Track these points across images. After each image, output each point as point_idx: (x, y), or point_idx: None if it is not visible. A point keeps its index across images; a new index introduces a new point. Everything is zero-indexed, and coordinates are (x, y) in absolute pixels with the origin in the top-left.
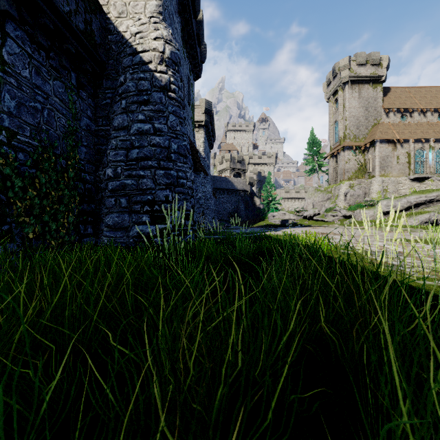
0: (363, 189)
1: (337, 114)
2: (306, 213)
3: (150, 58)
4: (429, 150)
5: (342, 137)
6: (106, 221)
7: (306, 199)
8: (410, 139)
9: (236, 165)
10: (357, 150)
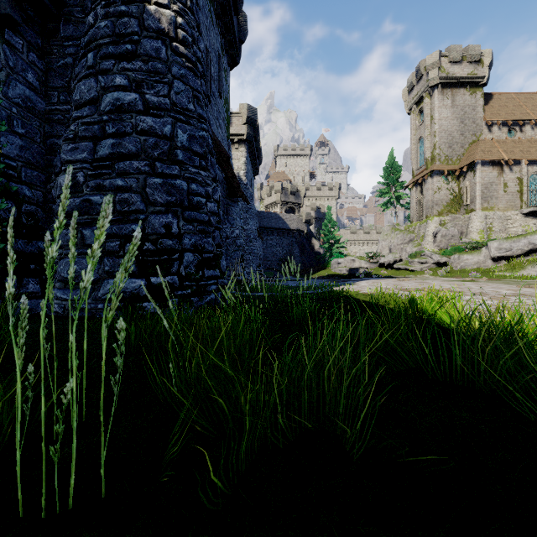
0: (458, 227)
1: (422, 129)
2: (384, 259)
3: None
4: None
5: (429, 159)
6: (58, 270)
7: (380, 241)
8: (522, 161)
9: (288, 197)
10: (449, 175)
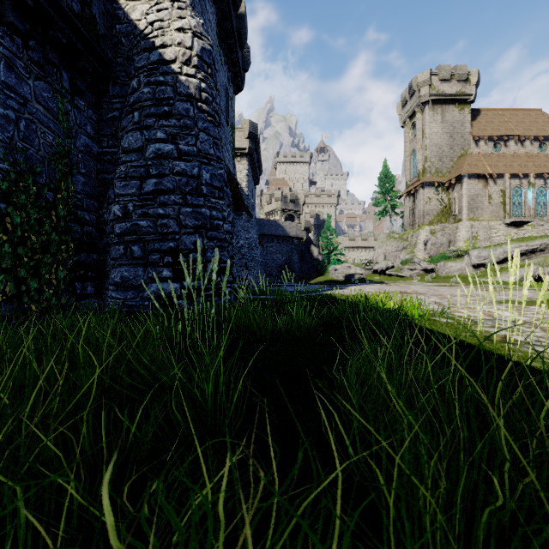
0: (447, 236)
1: (414, 142)
2: (377, 266)
3: (173, 55)
4: (528, 188)
5: (420, 171)
6: (112, 276)
7: (376, 248)
8: (505, 174)
9: (288, 205)
10: (439, 187)
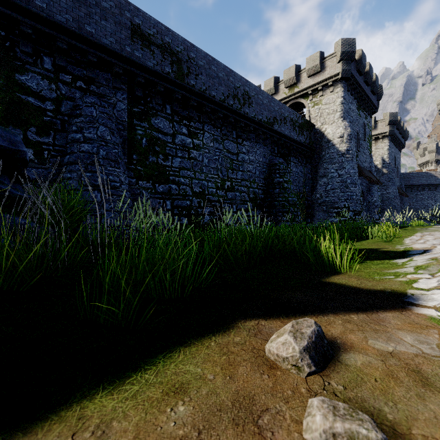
0: None
1: None
2: None
3: (336, 142)
4: None
5: None
6: (316, 216)
7: None
8: None
9: None
10: None
